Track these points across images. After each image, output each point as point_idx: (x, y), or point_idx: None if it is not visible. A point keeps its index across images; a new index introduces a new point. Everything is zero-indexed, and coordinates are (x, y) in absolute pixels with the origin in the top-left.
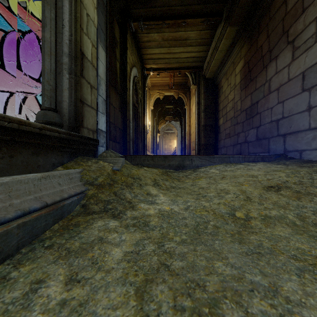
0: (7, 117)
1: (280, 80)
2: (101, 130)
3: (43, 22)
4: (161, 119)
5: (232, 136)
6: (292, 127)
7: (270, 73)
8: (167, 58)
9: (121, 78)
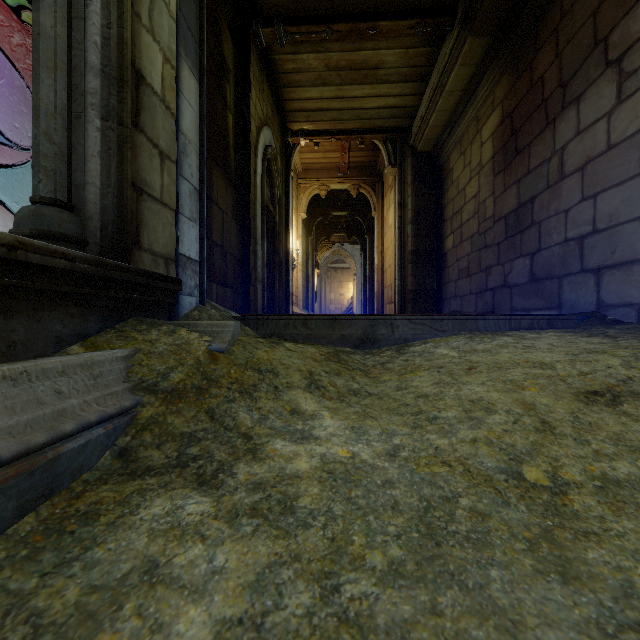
0: None
1: (587, 149)
2: (189, 258)
3: None
4: (322, 240)
5: (474, 274)
6: (617, 252)
7: (564, 135)
8: (335, 108)
9: (237, 149)
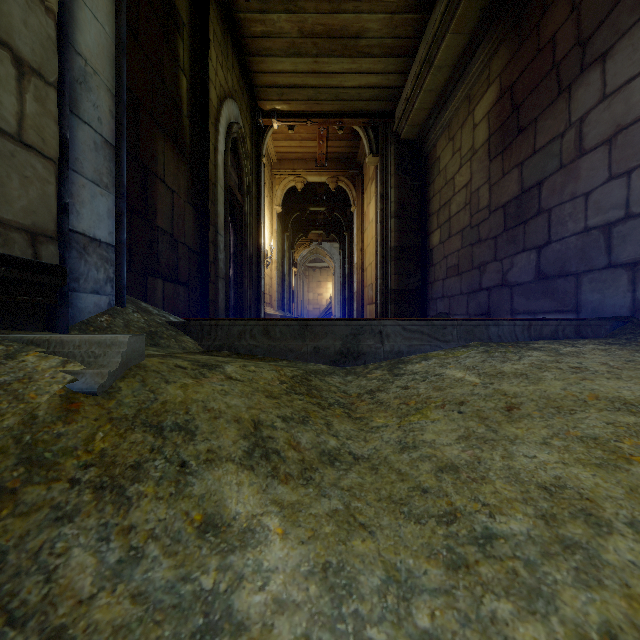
0: None
1: (616, 115)
2: (93, 239)
3: None
4: (299, 237)
5: (465, 271)
6: None
7: (583, 102)
8: (311, 85)
9: (193, 120)
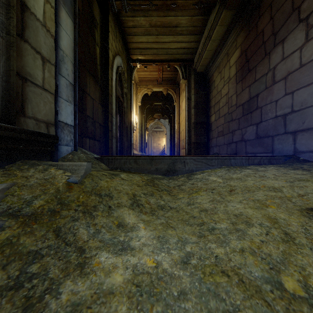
0: None
1: (288, 67)
2: (66, 123)
3: None
4: (149, 117)
5: (226, 134)
6: (306, 123)
7: (275, 60)
8: (155, 48)
9: (102, 66)
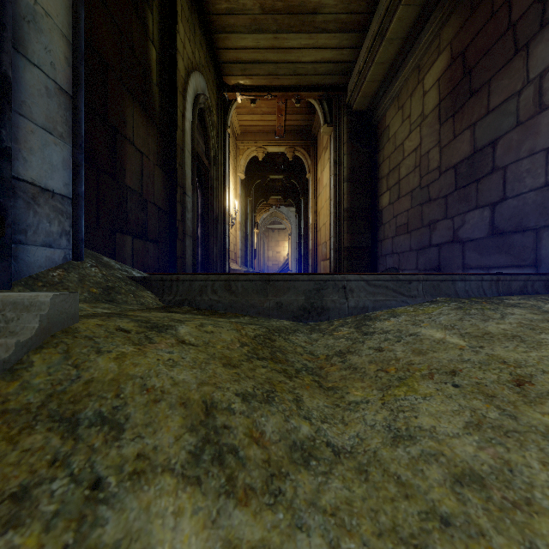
0: None
1: None
2: (45, 189)
3: None
4: (260, 202)
5: (415, 229)
6: None
7: (543, 58)
8: (271, 61)
9: (163, 89)
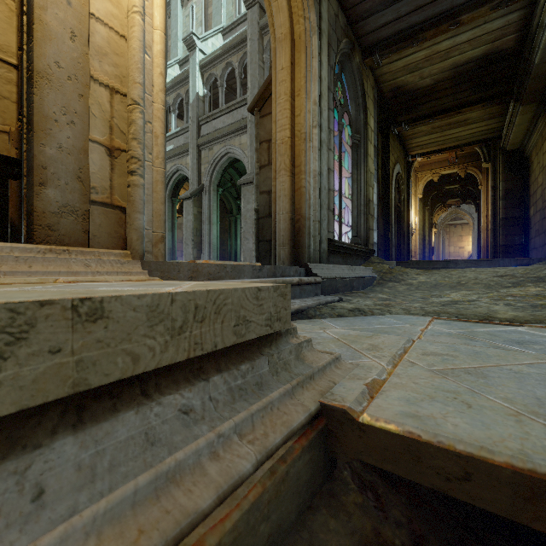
0: (355, 245)
1: None
2: (375, 243)
3: (352, 192)
4: (438, 206)
5: (540, 234)
6: None
7: None
8: (440, 140)
9: (382, 183)
